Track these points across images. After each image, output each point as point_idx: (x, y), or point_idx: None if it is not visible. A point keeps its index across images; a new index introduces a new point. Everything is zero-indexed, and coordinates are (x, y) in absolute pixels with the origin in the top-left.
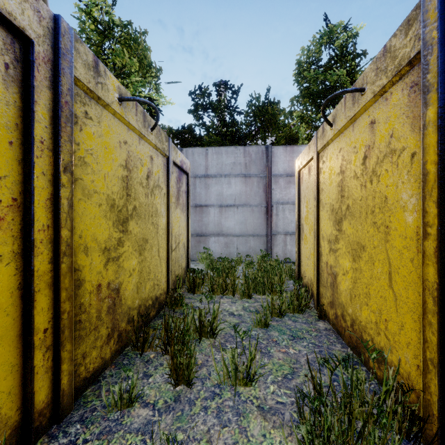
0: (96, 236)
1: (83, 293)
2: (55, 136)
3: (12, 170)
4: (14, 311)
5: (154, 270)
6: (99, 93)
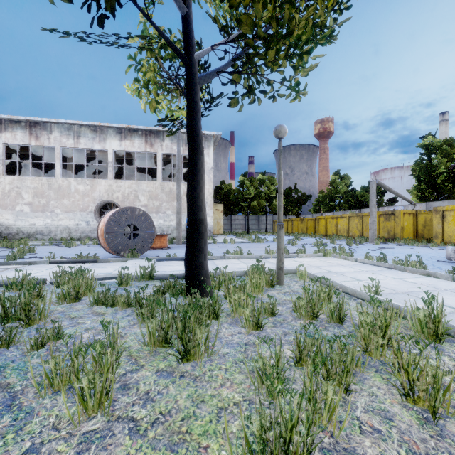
0: (420, 228)
1: (418, 233)
2: (416, 219)
3: (413, 223)
4: (413, 233)
5: (432, 235)
6: (420, 213)
